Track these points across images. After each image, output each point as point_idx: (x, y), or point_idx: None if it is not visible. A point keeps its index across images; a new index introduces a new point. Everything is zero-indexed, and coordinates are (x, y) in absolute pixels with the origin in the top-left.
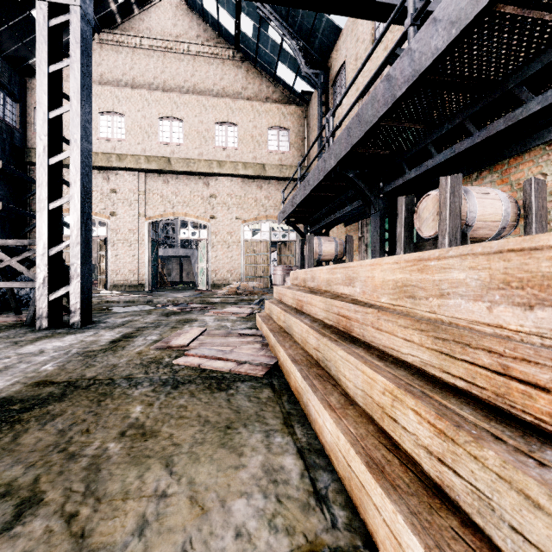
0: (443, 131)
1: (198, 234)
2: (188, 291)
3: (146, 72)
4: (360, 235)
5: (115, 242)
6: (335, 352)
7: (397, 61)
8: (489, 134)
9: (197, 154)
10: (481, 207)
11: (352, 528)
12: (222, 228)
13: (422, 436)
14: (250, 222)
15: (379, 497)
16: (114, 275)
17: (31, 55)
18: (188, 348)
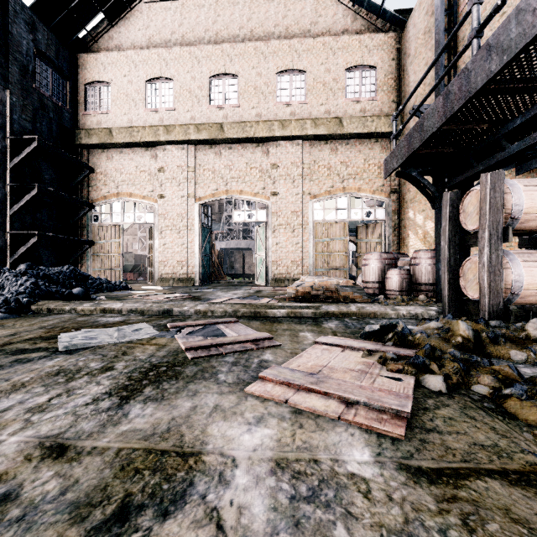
0: None
1: (256, 215)
2: (243, 287)
3: (196, 26)
4: None
5: (162, 229)
6: None
7: None
8: None
9: (255, 116)
10: None
11: None
12: (286, 206)
13: None
14: (321, 198)
15: None
16: (162, 267)
17: (79, 26)
18: None
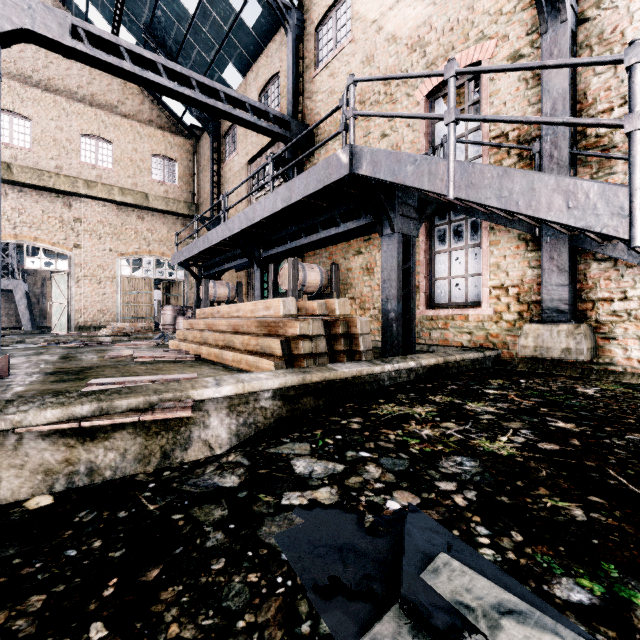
0: (292, 231)
1: (56, 264)
2: (43, 334)
3: None
4: (250, 281)
5: None
6: (233, 337)
7: (264, 198)
8: (309, 241)
9: (55, 167)
10: (309, 276)
11: (238, 369)
12: (92, 260)
13: (254, 343)
14: (129, 256)
15: (244, 356)
16: None
17: None
18: (134, 357)
